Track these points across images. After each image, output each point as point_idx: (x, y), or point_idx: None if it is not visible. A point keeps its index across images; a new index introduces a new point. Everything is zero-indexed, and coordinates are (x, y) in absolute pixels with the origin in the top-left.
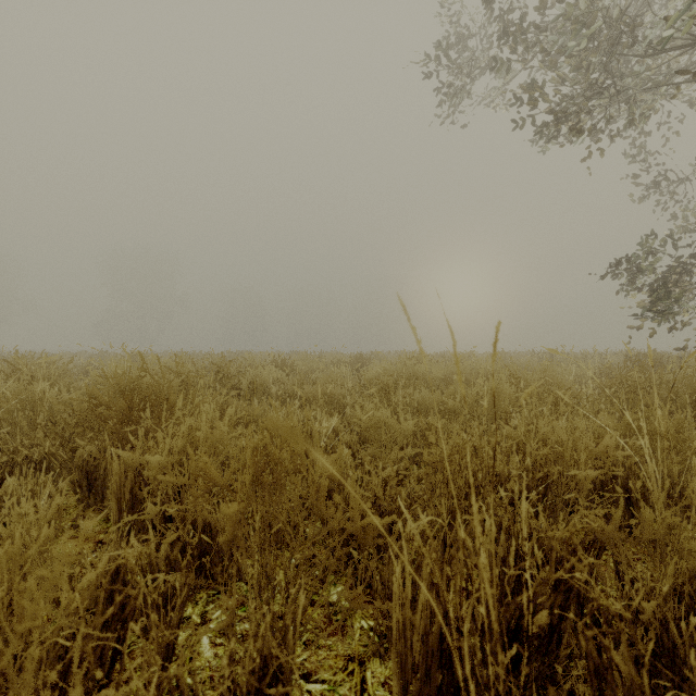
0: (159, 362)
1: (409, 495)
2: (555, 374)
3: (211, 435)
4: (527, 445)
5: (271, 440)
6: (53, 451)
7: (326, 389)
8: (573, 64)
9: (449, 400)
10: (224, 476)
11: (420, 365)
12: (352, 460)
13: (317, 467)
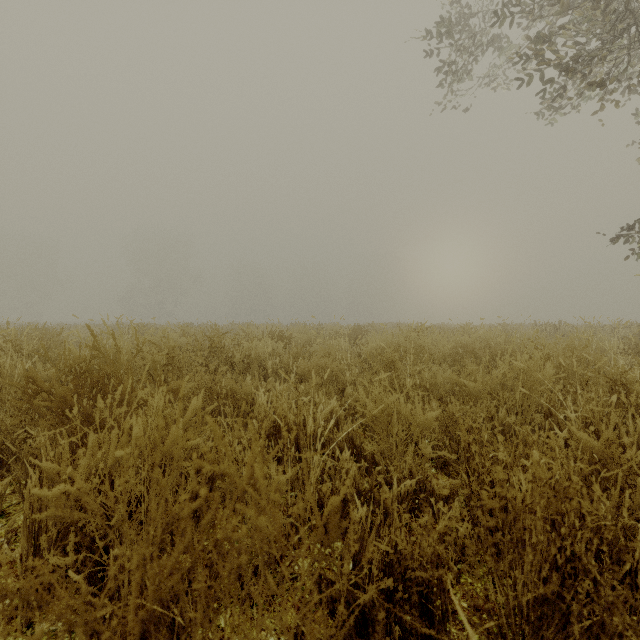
0: (114, 337)
1: (433, 516)
2: (588, 350)
3: (166, 438)
4: (639, 472)
5: (256, 432)
6: (5, 440)
7: (324, 365)
8: (589, 15)
9: (469, 381)
10: (187, 490)
11: (425, 339)
12: (355, 458)
13: (310, 476)
